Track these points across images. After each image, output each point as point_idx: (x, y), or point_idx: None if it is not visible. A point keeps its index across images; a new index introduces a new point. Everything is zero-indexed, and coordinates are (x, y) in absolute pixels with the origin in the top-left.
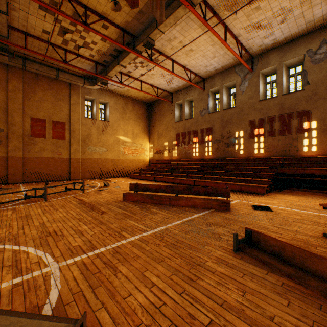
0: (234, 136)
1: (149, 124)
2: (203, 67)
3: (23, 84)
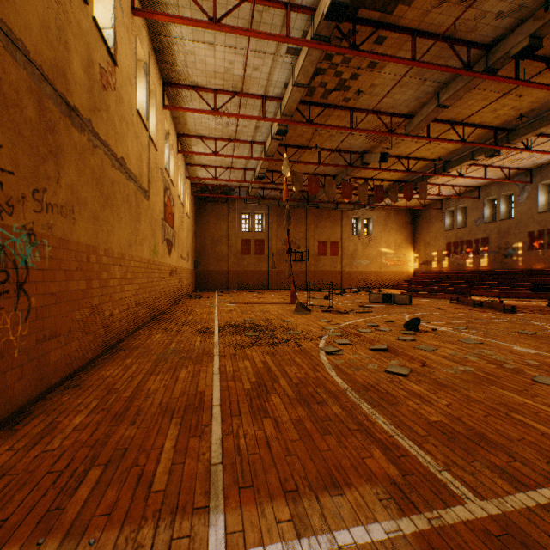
0: (512, 247)
1: (413, 232)
2: (473, 182)
3: (313, 217)
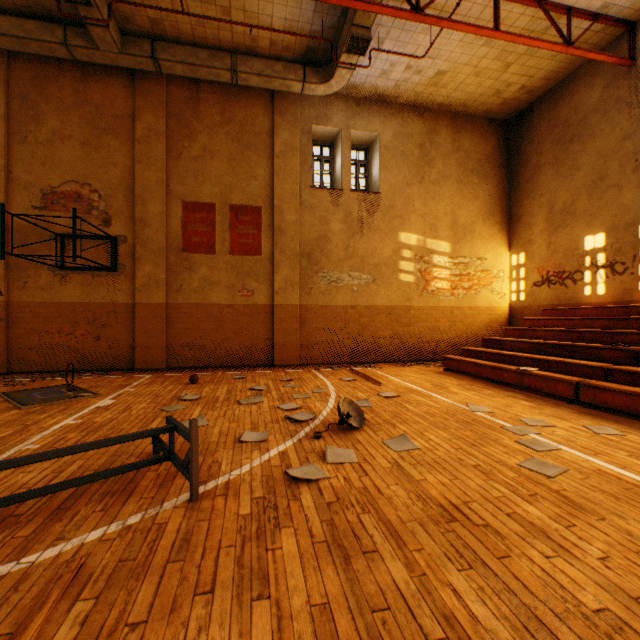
0: None
1: (509, 191)
2: None
3: (167, 119)
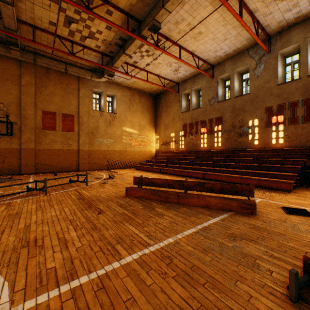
0: (248, 125)
1: (155, 116)
2: (212, 52)
3: (35, 78)
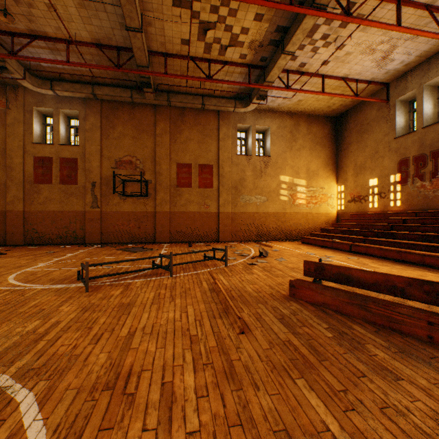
0: None
1: (336, 153)
2: None
3: (169, 124)
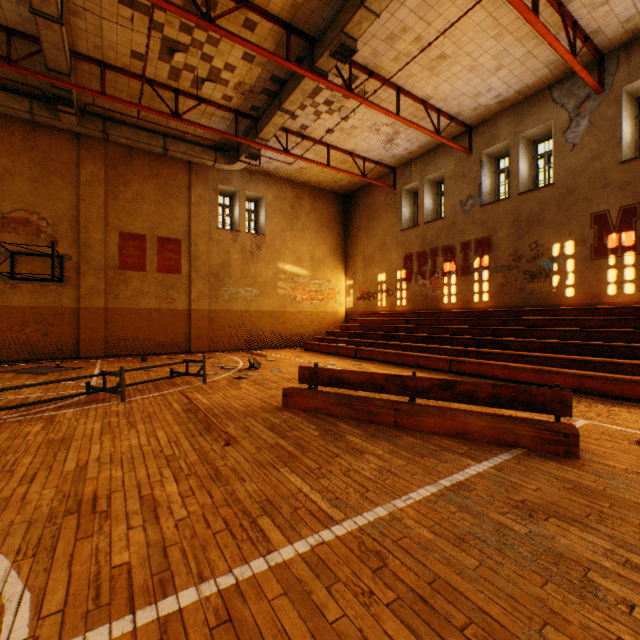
0: (550, 255)
1: (345, 239)
2: (468, 98)
3: (106, 168)
